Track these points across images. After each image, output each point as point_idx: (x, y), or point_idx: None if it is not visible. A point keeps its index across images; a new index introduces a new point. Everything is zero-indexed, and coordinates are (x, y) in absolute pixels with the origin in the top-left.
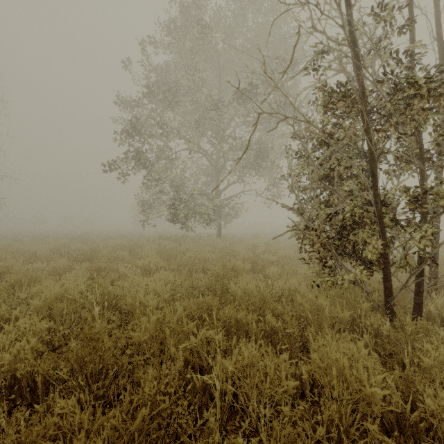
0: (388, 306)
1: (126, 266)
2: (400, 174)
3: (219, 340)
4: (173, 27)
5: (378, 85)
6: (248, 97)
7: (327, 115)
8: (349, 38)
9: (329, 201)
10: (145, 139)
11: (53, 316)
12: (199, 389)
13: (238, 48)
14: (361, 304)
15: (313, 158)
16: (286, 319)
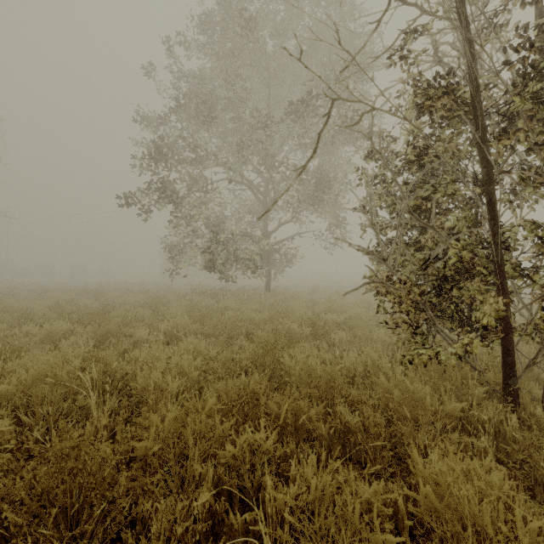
0: (509, 390)
1: (146, 329)
2: (518, 205)
3: (269, 448)
4: (208, 22)
5: (493, 78)
6: (315, 74)
7: (419, 123)
8: (457, 6)
9: (418, 243)
10: (173, 166)
11: (31, 406)
12: (238, 533)
13: (292, 52)
14: (473, 389)
15: (395, 186)
16: (366, 413)
